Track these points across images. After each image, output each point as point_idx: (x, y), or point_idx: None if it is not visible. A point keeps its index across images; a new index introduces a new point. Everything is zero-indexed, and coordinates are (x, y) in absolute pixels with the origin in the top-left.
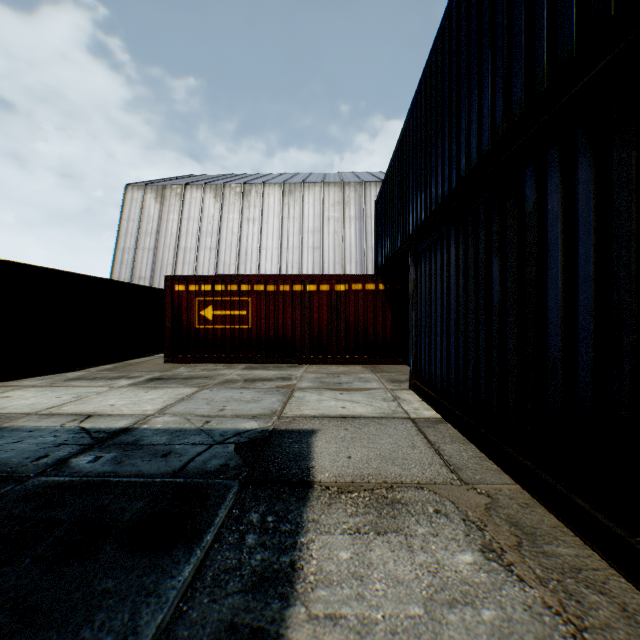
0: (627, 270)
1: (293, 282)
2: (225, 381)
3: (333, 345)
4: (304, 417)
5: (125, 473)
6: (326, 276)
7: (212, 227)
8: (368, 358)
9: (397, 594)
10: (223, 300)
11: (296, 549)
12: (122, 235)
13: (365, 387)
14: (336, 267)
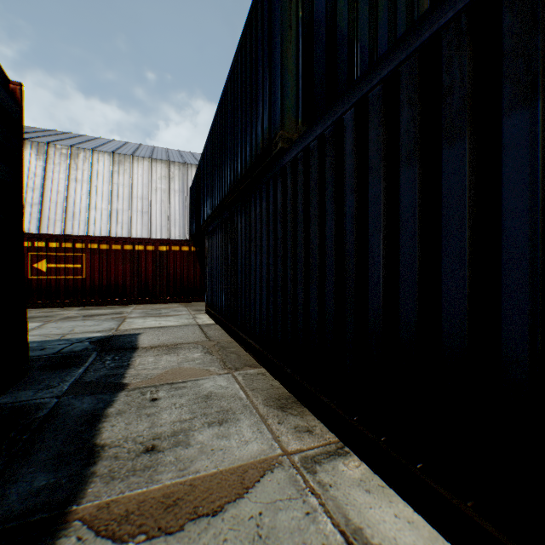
0: (248, 255)
1: (124, 243)
2: (67, 317)
3: (157, 290)
4: (134, 329)
5: None
6: (152, 239)
7: (35, 183)
8: (184, 298)
9: (169, 363)
10: (58, 255)
11: (130, 361)
12: None
13: (177, 314)
14: (163, 229)
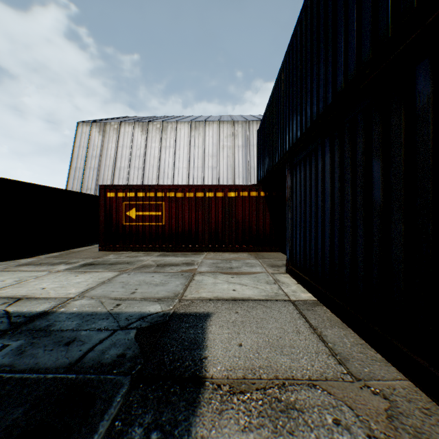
0: None
1: (196, 190)
2: (142, 266)
3: (226, 237)
4: (201, 300)
5: (21, 366)
6: (221, 186)
7: (139, 152)
8: (252, 247)
9: None
10: (143, 204)
11: None
12: (75, 158)
13: (251, 271)
14: (228, 181)
